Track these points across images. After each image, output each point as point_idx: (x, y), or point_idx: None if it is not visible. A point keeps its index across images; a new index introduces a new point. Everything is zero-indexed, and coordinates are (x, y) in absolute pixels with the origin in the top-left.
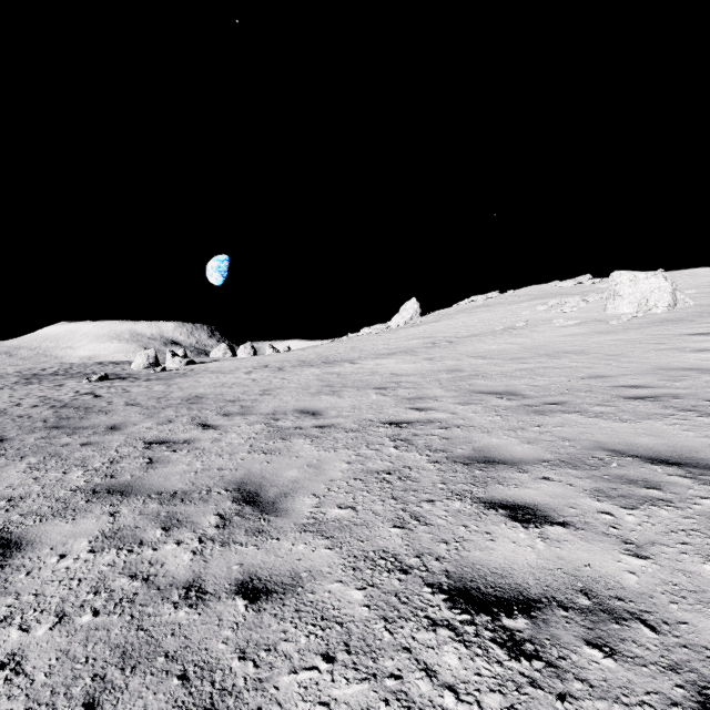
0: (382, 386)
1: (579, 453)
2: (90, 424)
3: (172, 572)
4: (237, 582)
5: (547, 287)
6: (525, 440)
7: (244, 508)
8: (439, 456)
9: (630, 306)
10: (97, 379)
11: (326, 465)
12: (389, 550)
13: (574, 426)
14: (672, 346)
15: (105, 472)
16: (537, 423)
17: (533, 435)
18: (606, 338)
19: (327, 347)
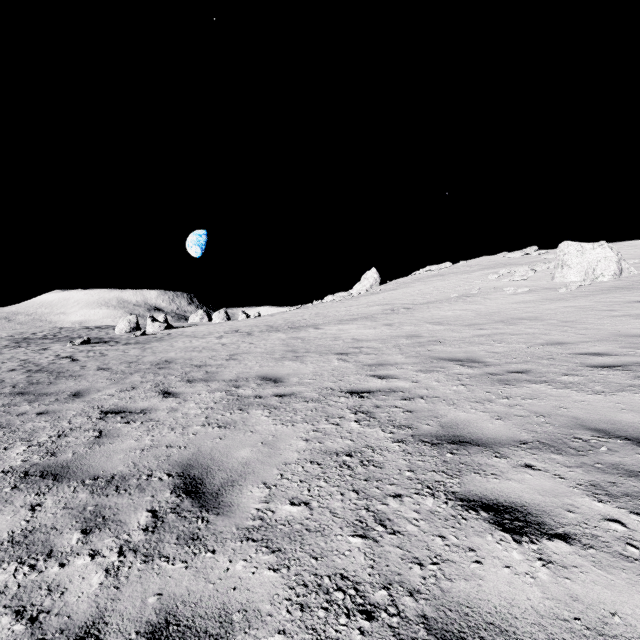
0: (343, 352)
1: (559, 432)
2: (55, 390)
3: (70, 607)
4: (148, 630)
5: (496, 258)
6: (495, 415)
7: (183, 501)
8: (404, 433)
9: (577, 275)
10: (80, 343)
11: (282, 443)
12: (349, 575)
13: (545, 398)
14: (625, 313)
15: (48, 448)
16: (504, 394)
17: (502, 408)
18: (557, 305)
19: (294, 313)
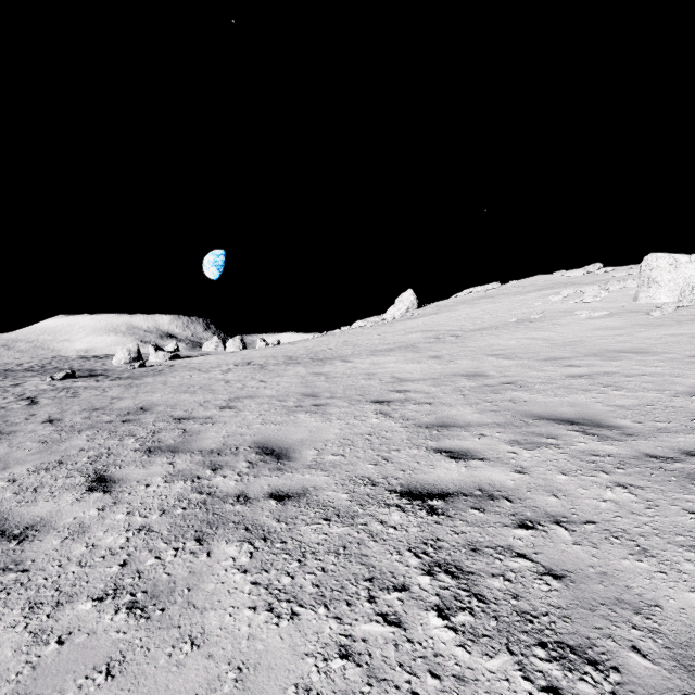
0: (383, 398)
1: None
2: None
3: None
4: None
5: (553, 277)
6: None
7: None
8: None
9: (670, 295)
10: (61, 378)
11: None
12: None
13: None
14: None
15: None
16: None
17: None
18: (660, 333)
19: (318, 341)
